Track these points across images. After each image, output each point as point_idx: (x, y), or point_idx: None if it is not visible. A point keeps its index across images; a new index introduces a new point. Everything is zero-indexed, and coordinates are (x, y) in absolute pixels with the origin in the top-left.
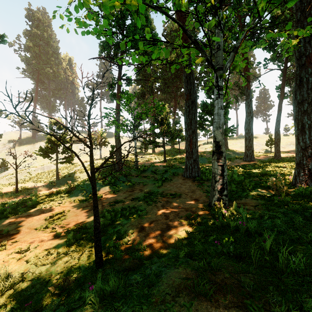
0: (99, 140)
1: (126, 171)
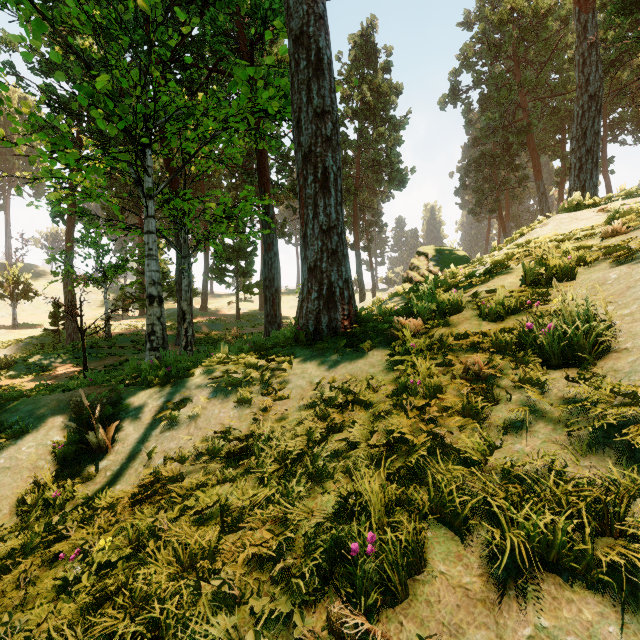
0: (11, 287)
1: (91, 342)
